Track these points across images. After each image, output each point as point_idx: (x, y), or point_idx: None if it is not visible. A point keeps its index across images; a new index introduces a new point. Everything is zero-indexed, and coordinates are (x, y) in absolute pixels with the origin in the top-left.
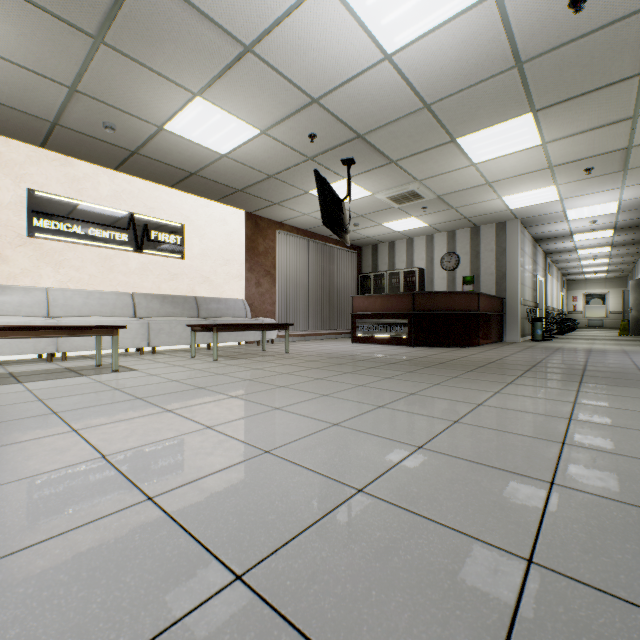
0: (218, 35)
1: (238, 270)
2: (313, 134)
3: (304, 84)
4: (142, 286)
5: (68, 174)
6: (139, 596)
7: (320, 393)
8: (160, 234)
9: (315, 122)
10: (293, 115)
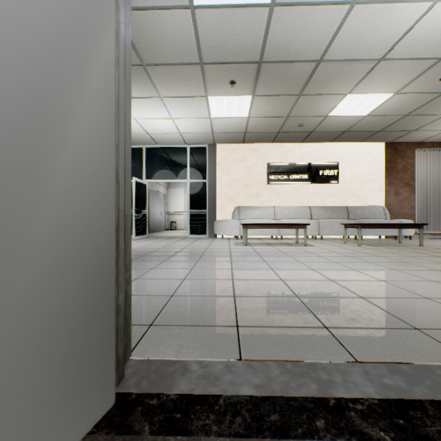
0: (360, 64)
1: (378, 185)
2: None
3: (428, 55)
4: (314, 202)
5: (281, 151)
6: (332, 292)
7: (433, 268)
8: (324, 171)
9: None
10: (421, 74)
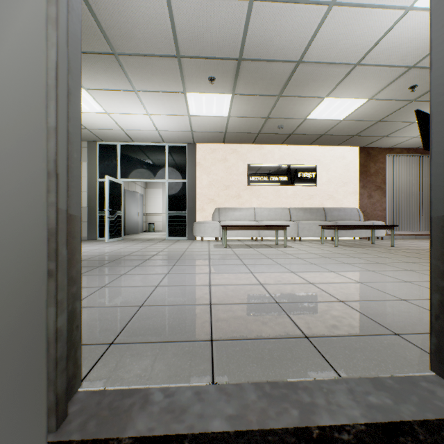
0: (337, 68)
1: (353, 188)
2: (412, 86)
3: (400, 63)
4: (293, 204)
5: (261, 153)
6: (312, 296)
7: (405, 269)
8: (303, 173)
9: (413, 78)
10: (393, 82)
